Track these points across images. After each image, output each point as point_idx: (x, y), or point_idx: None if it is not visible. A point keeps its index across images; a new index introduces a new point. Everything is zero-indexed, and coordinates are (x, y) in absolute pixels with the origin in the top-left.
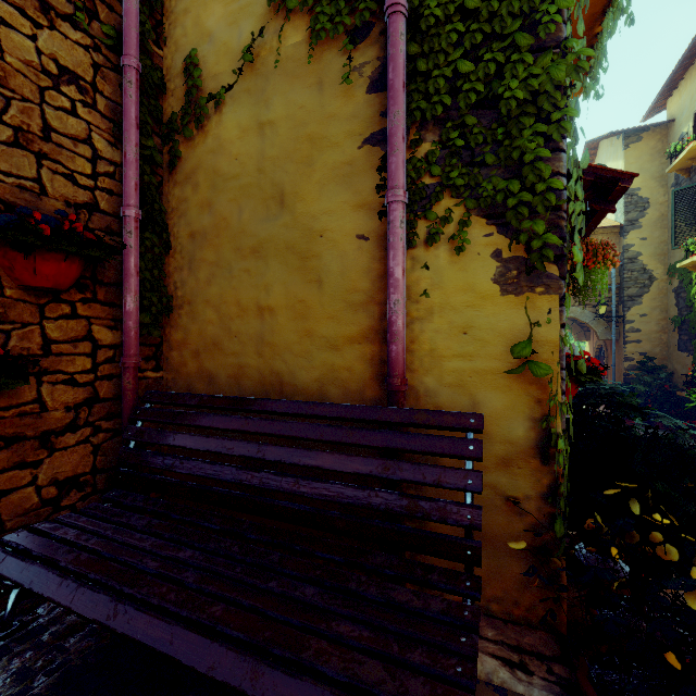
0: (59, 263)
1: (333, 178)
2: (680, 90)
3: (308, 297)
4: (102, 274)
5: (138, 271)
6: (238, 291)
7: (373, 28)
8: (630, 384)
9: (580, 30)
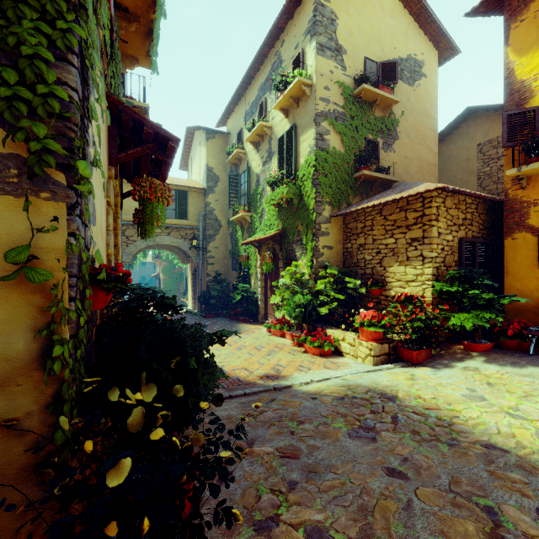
0: None
1: None
2: (233, 117)
3: None
4: None
5: None
6: None
7: None
8: (209, 291)
9: None
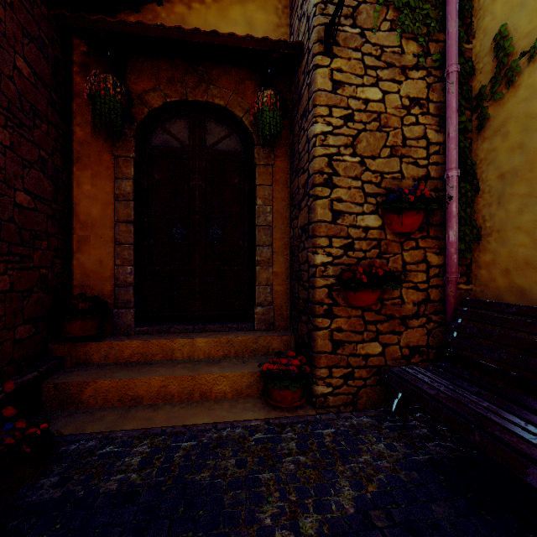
0: (413, 217)
1: None
2: None
3: None
4: (432, 219)
5: (457, 213)
6: None
7: None
8: None
9: None
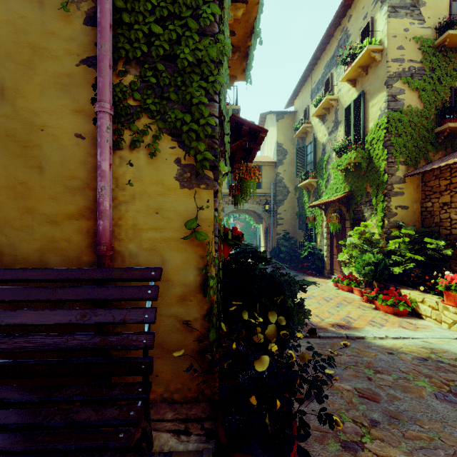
0: None
1: (53, 84)
2: (299, 97)
3: (29, 180)
4: None
5: None
6: None
7: None
8: (279, 247)
9: (228, 33)
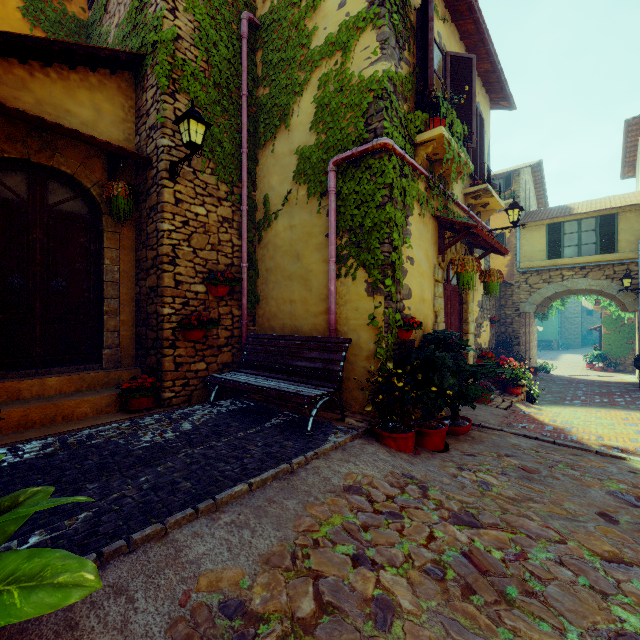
0: (224, 288)
1: (315, 250)
2: None
3: (307, 296)
4: (235, 289)
5: (247, 287)
6: (283, 294)
7: (328, 192)
8: None
9: (398, 193)
